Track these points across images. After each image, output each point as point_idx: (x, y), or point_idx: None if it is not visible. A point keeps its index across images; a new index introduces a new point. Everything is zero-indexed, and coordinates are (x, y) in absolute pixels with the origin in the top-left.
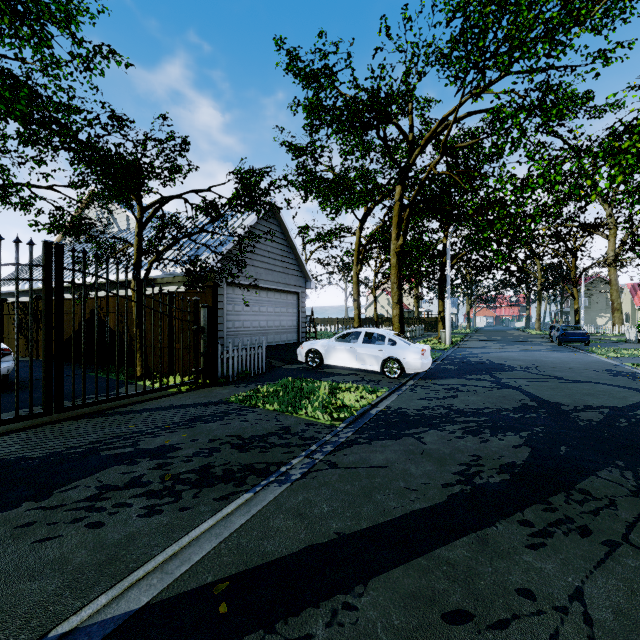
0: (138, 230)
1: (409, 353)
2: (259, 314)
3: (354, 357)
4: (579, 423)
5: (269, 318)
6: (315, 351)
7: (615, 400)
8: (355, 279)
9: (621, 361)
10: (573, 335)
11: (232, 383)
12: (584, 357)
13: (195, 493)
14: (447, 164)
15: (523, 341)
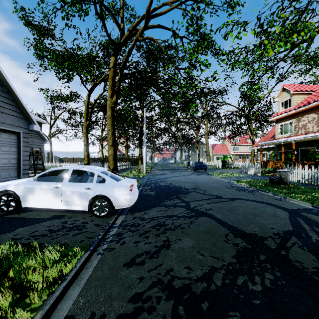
0: None
1: (118, 190)
2: None
3: (58, 197)
4: None
5: None
6: (9, 193)
7: (277, 219)
8: (85, 130)
9: (228, 179)
10: (201, 166)
11: None
12: (212, 178)
13: None
14: (146, 56)
15: (178, 169)
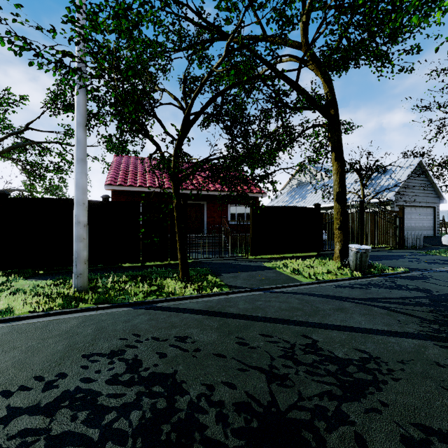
0: (362, 188)
1: None
2: (410, 220)
3: None
4: None
5: (415, 222)
6: None
7: None
8: None
9: None
10: None
11: (411, 249)
12: None
13: (438, 264)
14: None
15: None
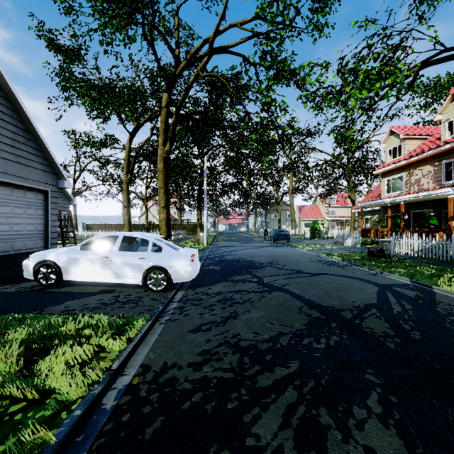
0: None
1: (177, 260)
2: None
3: (107, 269)
4: (389, 345)
5: None
6: (49, 264)
7: (362, 294)
8: (125, 187)
9: (317, 252)
10: (282, 235)
11: None
12: (295, 250)
13: None
14: (208, 90)
15: (252, 240)
